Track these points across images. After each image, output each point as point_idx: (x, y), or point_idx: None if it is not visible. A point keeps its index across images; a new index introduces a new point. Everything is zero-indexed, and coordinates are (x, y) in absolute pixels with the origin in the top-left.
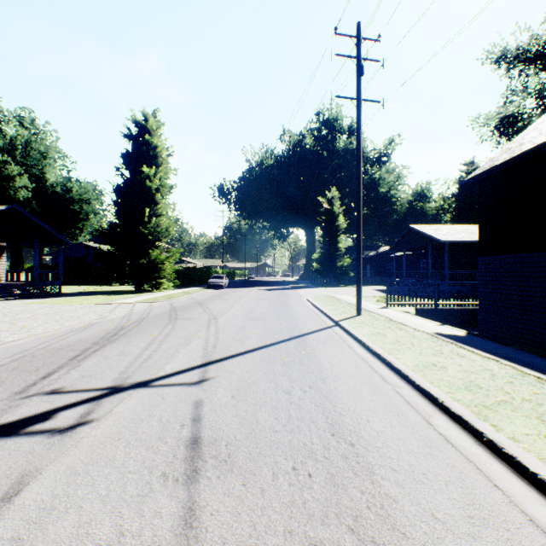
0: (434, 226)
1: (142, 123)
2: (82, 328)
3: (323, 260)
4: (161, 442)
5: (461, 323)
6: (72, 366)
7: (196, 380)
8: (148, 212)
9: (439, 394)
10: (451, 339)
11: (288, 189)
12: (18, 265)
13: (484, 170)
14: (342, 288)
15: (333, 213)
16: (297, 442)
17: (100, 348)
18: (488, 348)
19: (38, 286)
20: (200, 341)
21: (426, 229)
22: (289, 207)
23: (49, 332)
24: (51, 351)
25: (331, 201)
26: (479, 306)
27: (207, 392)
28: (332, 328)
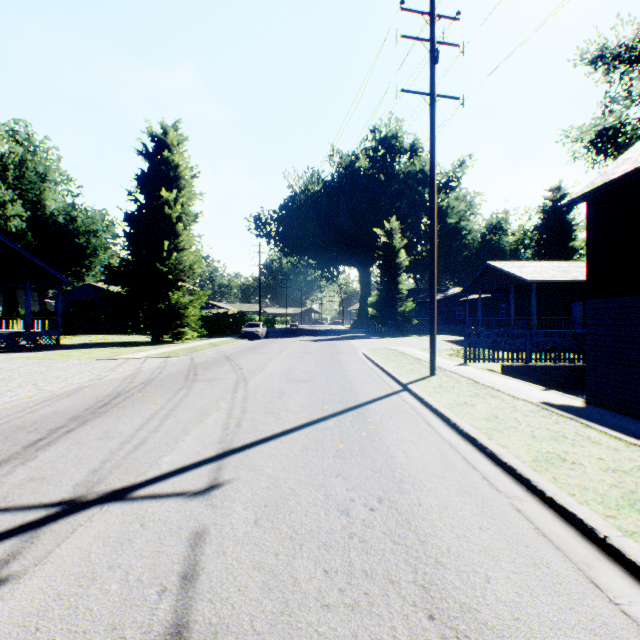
0: (517, 263)
1: (159, 136)
2: (64, 395)
3: (381, 305)
4: (112, 639)
5: (559, 384)
6: (24, 459)
7: (203, 487)
8: (166, 245)
9: (595, 520)
10: (569, 413)
11: (339, 220)
12: (12, 311)
13: (595, 186)
14: (404, 339)
15: (392, 248)
16: (367, 639)
17: (76, 427)
18: (627, 428)
19: (31, 336)
20: (220, 415)
21: (508, 266)
22: (340, 242)
23: (18, 400)
24: (6, 431)
25: (390, 234)
26: (588, 363)
27: (217, 510)
28: (399, 395)
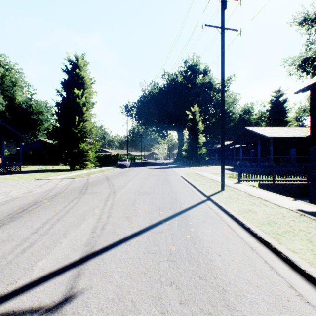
0: (261, 128)
1: (74, 61)
2: (2, 203)
3: (189, 150)
4: None
5: (291, 194)
6: None
7: (57, 300)
8: (77, 118)
9: None
10: None
11: (167, 107)
12: None
13: None
14: (201, 167)
15: (195, 121)
16: None
17: None
18: None
19: (4, 166)
20: (93, 220)
21: (256, 129)
22: (168, 118)
23: None
24: None
25: (194, 113)
26: (312, 183)
27: None
28: (206, 203)
